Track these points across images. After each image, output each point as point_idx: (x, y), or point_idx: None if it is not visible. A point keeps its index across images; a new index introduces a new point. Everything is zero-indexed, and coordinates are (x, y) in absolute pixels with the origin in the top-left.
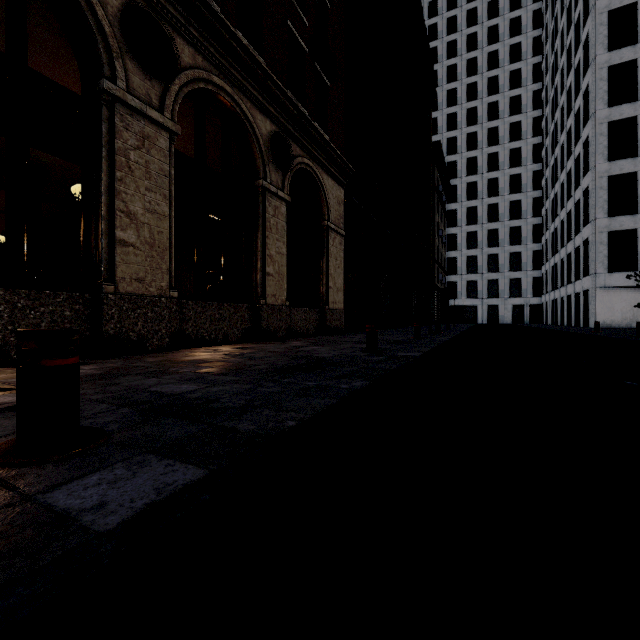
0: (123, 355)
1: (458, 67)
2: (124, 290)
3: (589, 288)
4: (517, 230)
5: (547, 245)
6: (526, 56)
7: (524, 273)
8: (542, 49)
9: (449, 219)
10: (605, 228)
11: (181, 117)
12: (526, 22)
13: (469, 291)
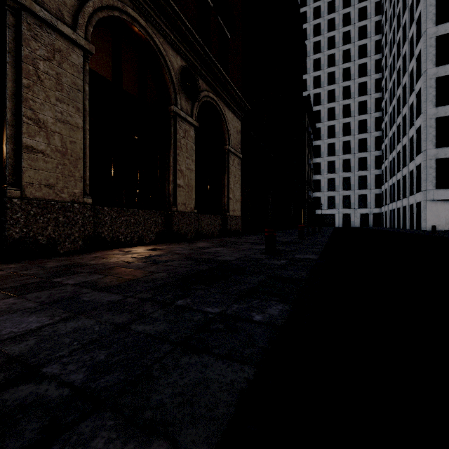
0: (30, 258)
1: (321, 43)
2: (32, 195)
3: (421, 201)
4: (364, 160)
5: (386, 170)
6: (370, 35)
7: (369, 191)
8: (382, 29)
9: (315, 152)
10: (433, 156)
11: (107, 56)
12: (370, 10)
13: (329, 204)
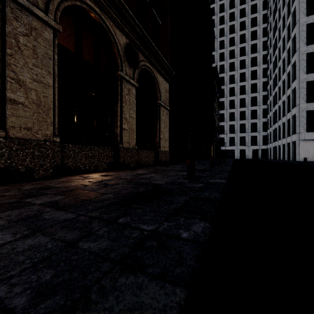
0: (13, 182)
1: (225, 29)
2: (14, 135)
3: (296, 140)
4: (255, 111)
5: (270, 119)
6: (259, 24)
7: (258, 133)
8: (268, 20)
9: (220, 106)
10: (304, 109)
11: (73, 36)
12: (259, 6)
13: (230, 142)
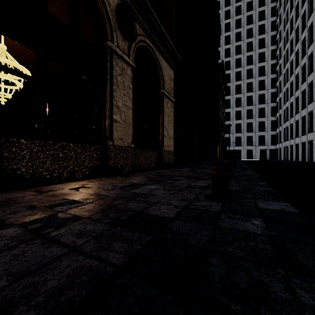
0: None
1: (231, 24)
2: None
3: (313, 139)
4: (262, 110)
5: (280, 117)
6: (267, 17)
7: (266, 132)
8: (277, 12)
9: (226, 104)
10: None
11: (51, 2)
12: None
13: (237, 142)
